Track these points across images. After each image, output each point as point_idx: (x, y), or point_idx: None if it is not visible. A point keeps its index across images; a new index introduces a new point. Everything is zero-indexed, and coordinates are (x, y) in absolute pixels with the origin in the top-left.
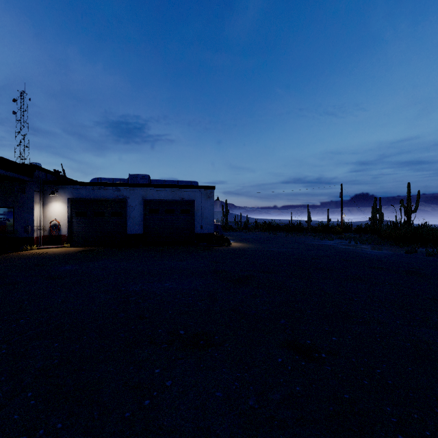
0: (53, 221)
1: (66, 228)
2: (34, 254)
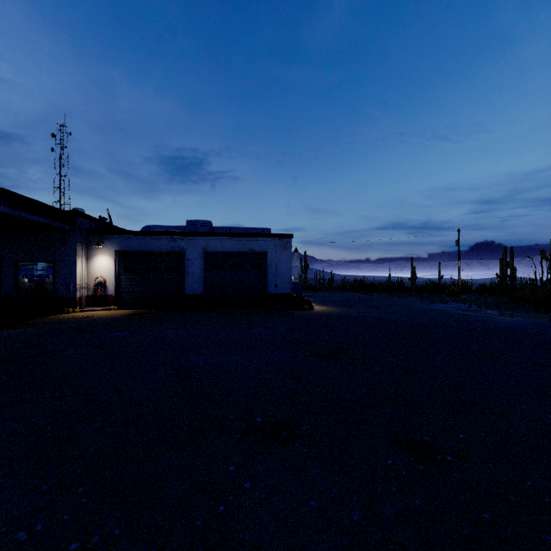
0: (98, 278)
1: (113, 287)
2: (77, 318)
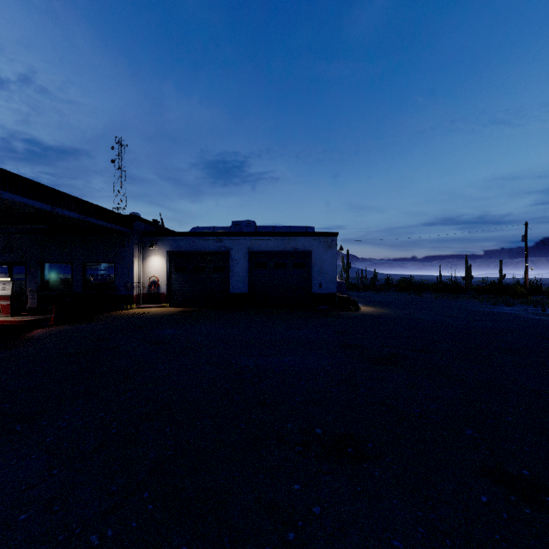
0: (152, 277)
1: (165, 286)
2: (134, 314)
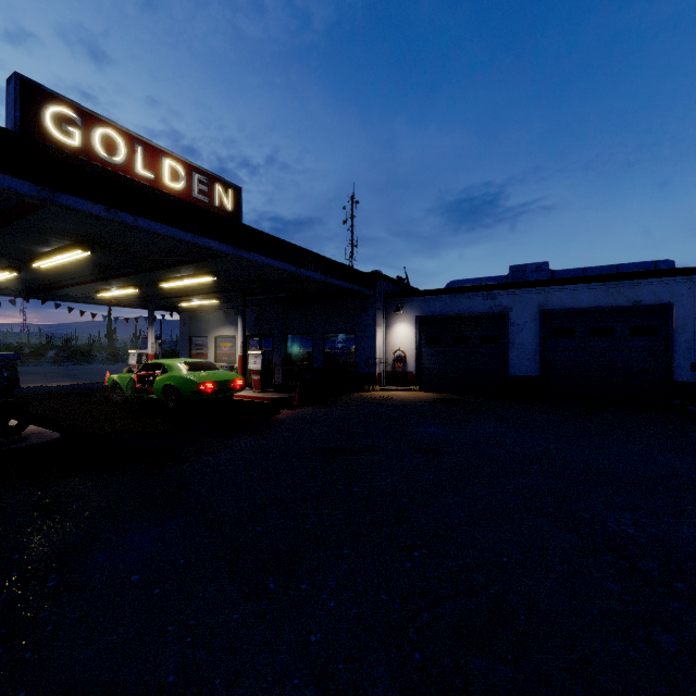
0: (397, 351)
1: (413, 362)
2: (379, 399)
